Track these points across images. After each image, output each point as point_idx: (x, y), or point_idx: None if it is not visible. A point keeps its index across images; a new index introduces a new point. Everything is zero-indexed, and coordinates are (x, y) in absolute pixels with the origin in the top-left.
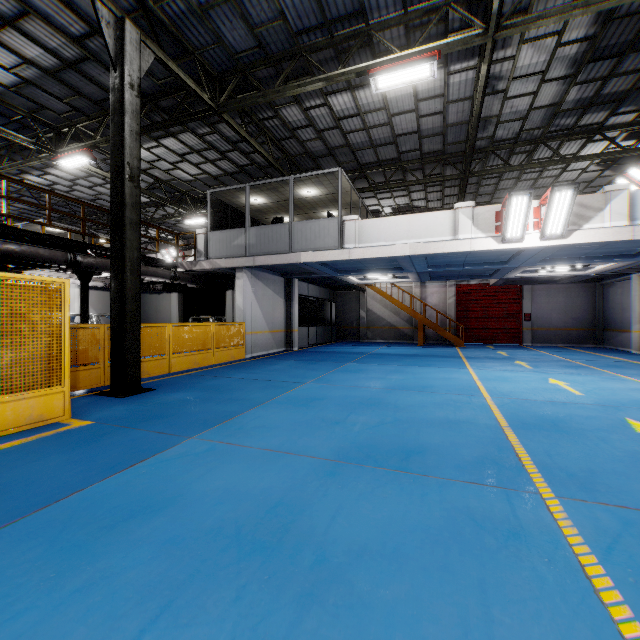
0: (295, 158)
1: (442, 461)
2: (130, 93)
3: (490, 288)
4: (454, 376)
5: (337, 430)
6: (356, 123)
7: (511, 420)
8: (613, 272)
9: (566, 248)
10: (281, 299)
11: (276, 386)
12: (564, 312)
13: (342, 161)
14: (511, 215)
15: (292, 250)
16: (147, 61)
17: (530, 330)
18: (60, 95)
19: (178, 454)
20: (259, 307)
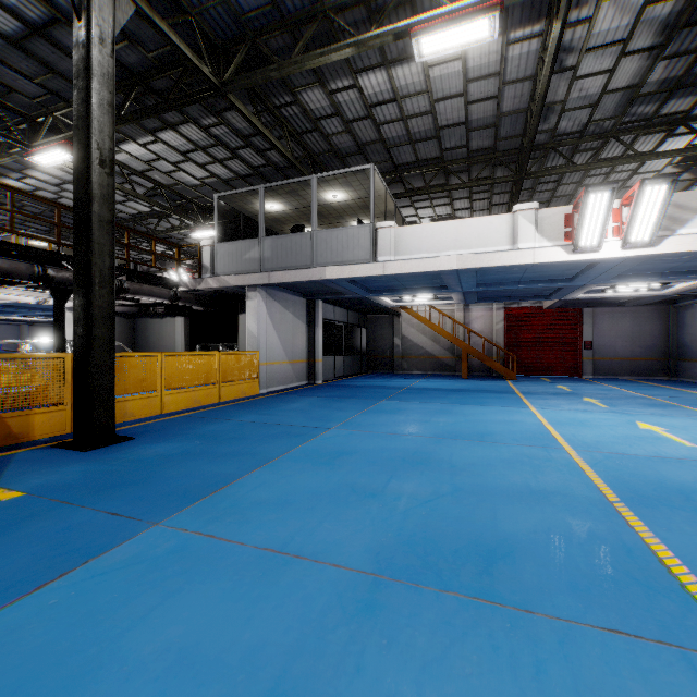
0: (319, 157)
1: (546, 575)
2: (99, 50)
3: (544, 312)
4: (516, 418)
5: (374, 509)
6: (392, 111)
7: (619, 490)
8: (694, 292)
9: (649, 260)
10: (302, 324)
11: (292, 433)
12: (631, 339)
13: (374, 161)
14: (587, 217)
15: (315, 264)
16: (125, 14)
17: (591, 360)
18: (30, 73)
19: (125, 559)
20: (276, 333)
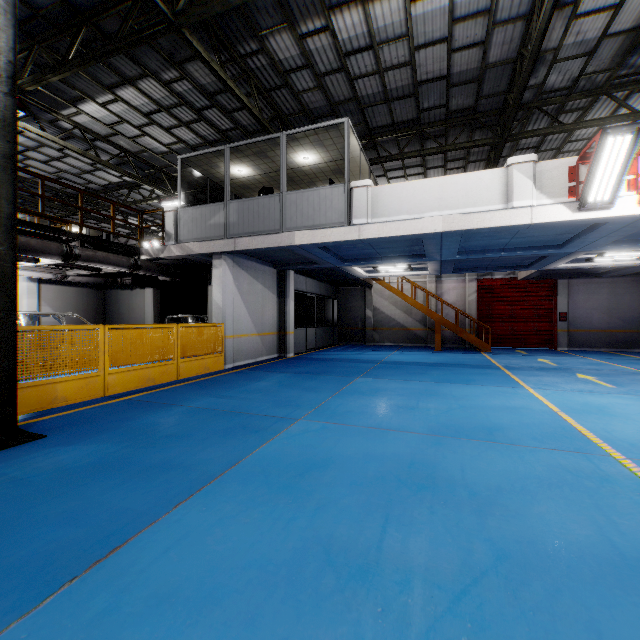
0: (289, 119)
1: None
2: None
3: (518, 283)
4: (518, 403)
5: (367, 621)
6: (367, 62)
7: None
8: None
9: None
10: (273, 295)
11: (249, 427)
12: (607, 311)
13: None
14: (600, 167)
15: (284, 229)
16: None
17: (566, 332)
18: None
19: None
20: (244, 304)
